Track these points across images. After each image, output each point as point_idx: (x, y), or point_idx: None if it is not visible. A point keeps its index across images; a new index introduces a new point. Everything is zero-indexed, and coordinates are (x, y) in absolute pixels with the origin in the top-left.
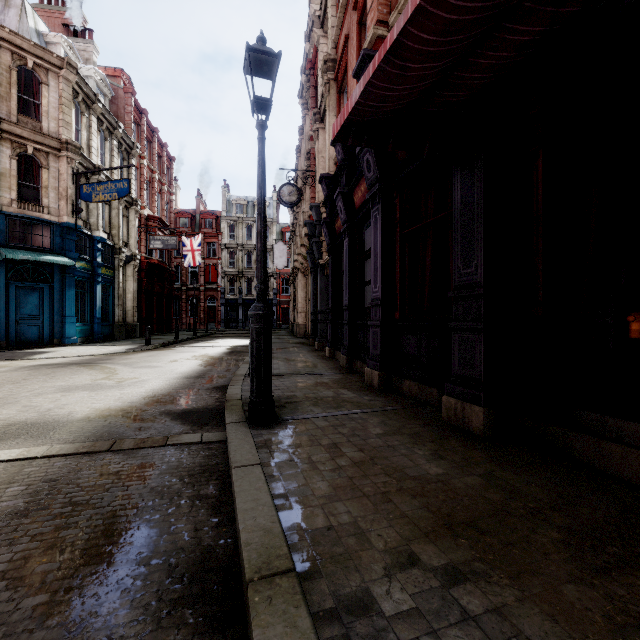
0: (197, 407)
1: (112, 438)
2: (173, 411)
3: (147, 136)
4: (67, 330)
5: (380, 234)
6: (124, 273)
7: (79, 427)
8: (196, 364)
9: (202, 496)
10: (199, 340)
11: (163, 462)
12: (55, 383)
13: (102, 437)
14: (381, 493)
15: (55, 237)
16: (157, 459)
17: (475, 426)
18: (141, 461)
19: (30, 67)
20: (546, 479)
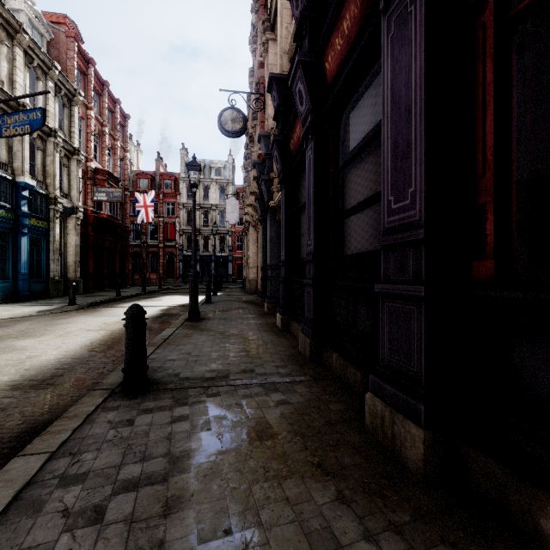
0: None
1: None
2: None
3: (96, 88)
4: None
5: (422, 46)
6: (65, 226)
7: None
8: (85, 342)
9: None
10: (143, 297)
11: None
12: None
13: None
14: None
15: None
16: None
17: None
18: None
19: None
20: None
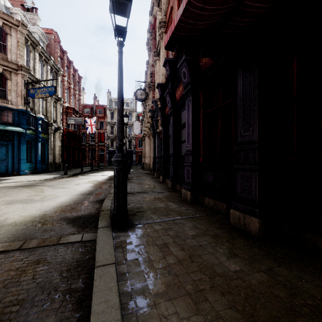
0: (84, 214)
1: (24, 238)
2: (69, 217)
3: (67, 65)
4: (21, 167)
5: (191, 113)
6: (54, 136)
7: (6, 230)
8: (89, 186)
9: (72, 290)
10: (94, 172)
11: (52, 258)
12: (5, 198)
13: (18, 238)
14: (199, 291)
15: (15, 117)
16: (49, 256)
17: (252, 230)
18: (37, 258)
19: (1, 25)
20: (310, 275)
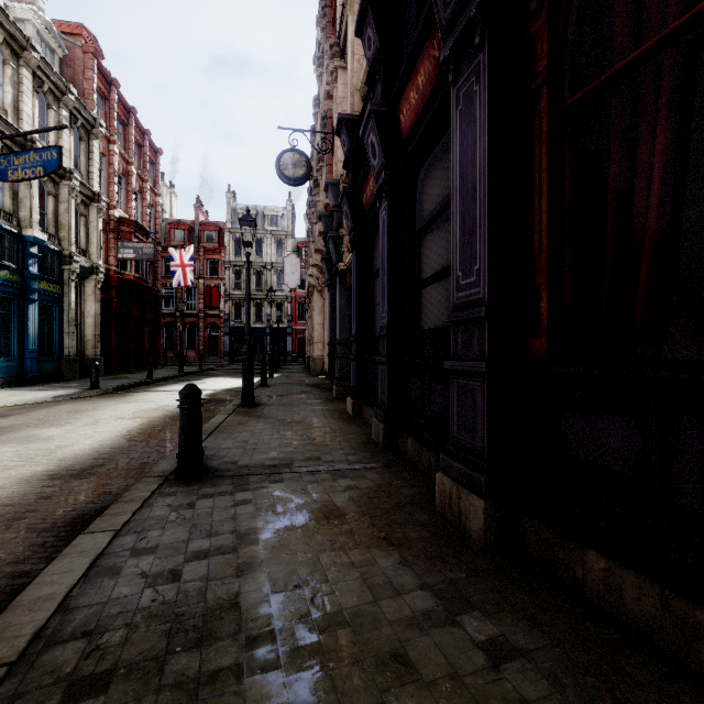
0: None
1: None
2: None
3: (120, 116)
4: None
5: (485, 128)
6: (82, 291)
7: None
8: (121, 431)
9: None
10: (181, 380)
11: None
12: None
13: None
14: None
15: None
16: None
17: None
18: None
19: None
20: None
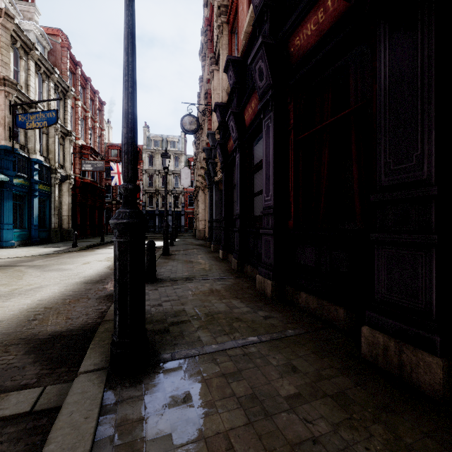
0: (71, 328)
1: None
2: (38, 336)
3: (81, 83)
4: (5, 235)
5: (273, 141)
6: (61, 189)
7: None
8: (104, 266)
9: None
10: None
11: None
12: None
13: None
14: None
15: None
16: None
17: (425, 382)
18: None
19: None
20: None
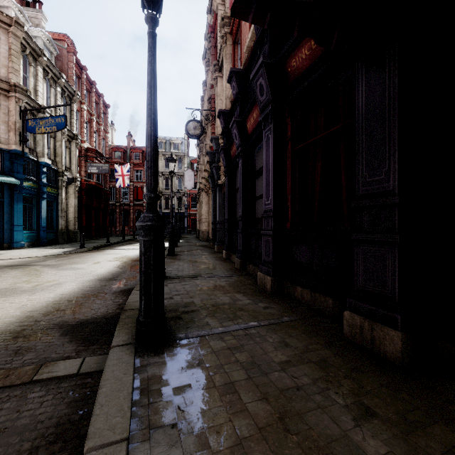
0: (95, 316)
1: None
2: (68, 322)
3: (87, 87)
4: (15, 236)
5: (272, 151)
6: (67, 191)
7: None
8: (114, 266)
9: None
10: (126, 243)
11: (9, 418)
12: None
13: None
14: None
15: (5, 161)
16: (5, 411)
17: (389, 351)
18: None
19: None
20: None
